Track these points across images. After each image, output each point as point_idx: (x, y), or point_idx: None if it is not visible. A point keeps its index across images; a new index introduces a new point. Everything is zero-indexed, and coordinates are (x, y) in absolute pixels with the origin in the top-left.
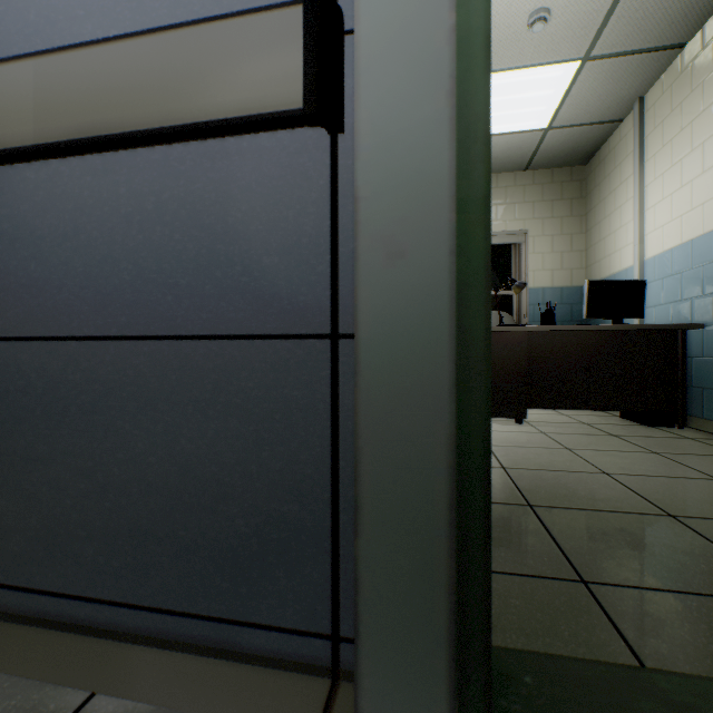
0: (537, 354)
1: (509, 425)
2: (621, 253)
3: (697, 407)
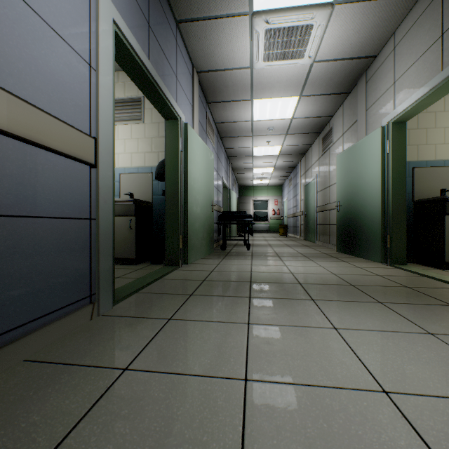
0: None
1: None
2: None
3: None
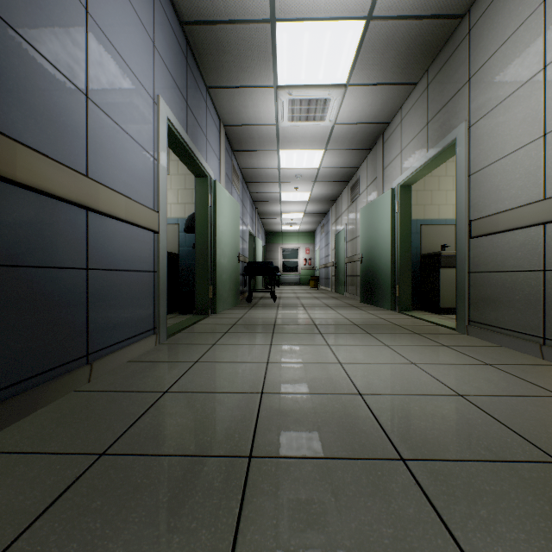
0: None
1: None
2: None
3: None
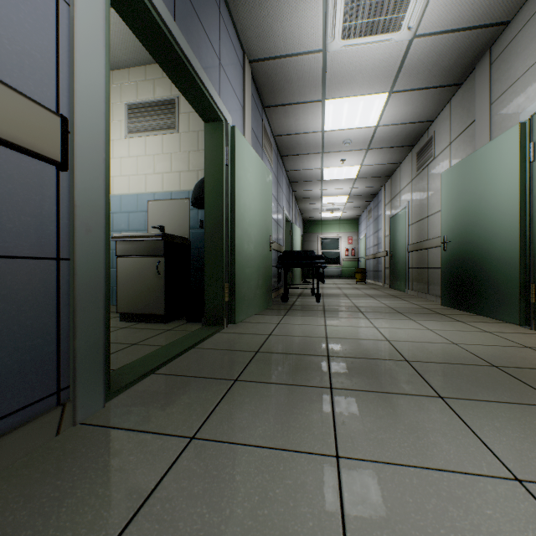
0: None
1: None
2: None
3: None
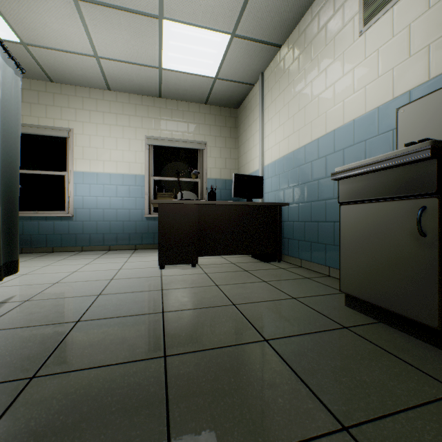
0: (205, 220)
1: (187, 268)
2: (254, 161)
3: (286, 249)
